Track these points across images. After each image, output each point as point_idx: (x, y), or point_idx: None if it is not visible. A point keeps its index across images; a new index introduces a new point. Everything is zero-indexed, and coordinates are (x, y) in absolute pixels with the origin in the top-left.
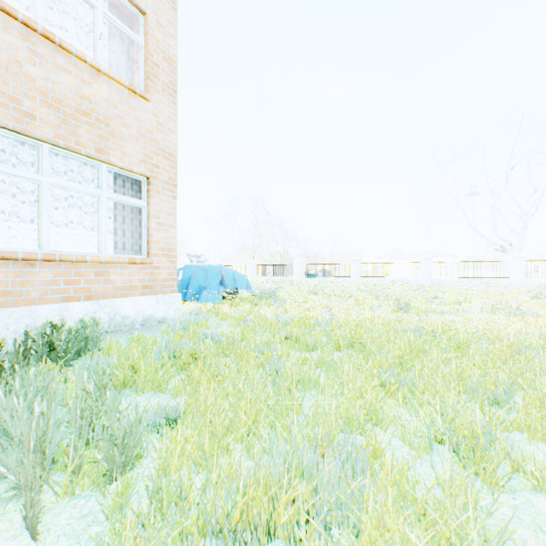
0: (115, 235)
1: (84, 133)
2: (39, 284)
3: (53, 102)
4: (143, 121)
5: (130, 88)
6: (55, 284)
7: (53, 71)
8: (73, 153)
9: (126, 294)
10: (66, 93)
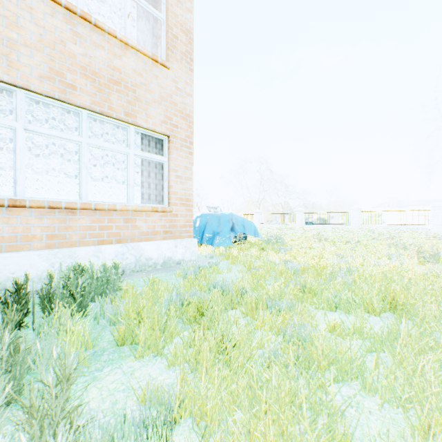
0: (142, 188)
1: (115, 100)
2: (79, 229)
3: (90, 74)
4: (164, 87)
5: (152, 58)
6: (91, 229)
7: (90, 47)
8: (107, 118)
9: (150, 238)
10: (100, 66)
